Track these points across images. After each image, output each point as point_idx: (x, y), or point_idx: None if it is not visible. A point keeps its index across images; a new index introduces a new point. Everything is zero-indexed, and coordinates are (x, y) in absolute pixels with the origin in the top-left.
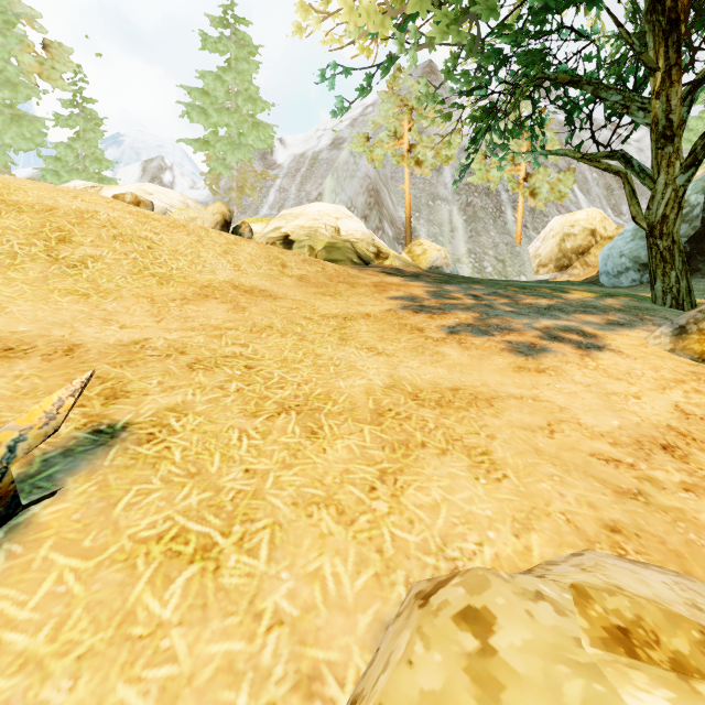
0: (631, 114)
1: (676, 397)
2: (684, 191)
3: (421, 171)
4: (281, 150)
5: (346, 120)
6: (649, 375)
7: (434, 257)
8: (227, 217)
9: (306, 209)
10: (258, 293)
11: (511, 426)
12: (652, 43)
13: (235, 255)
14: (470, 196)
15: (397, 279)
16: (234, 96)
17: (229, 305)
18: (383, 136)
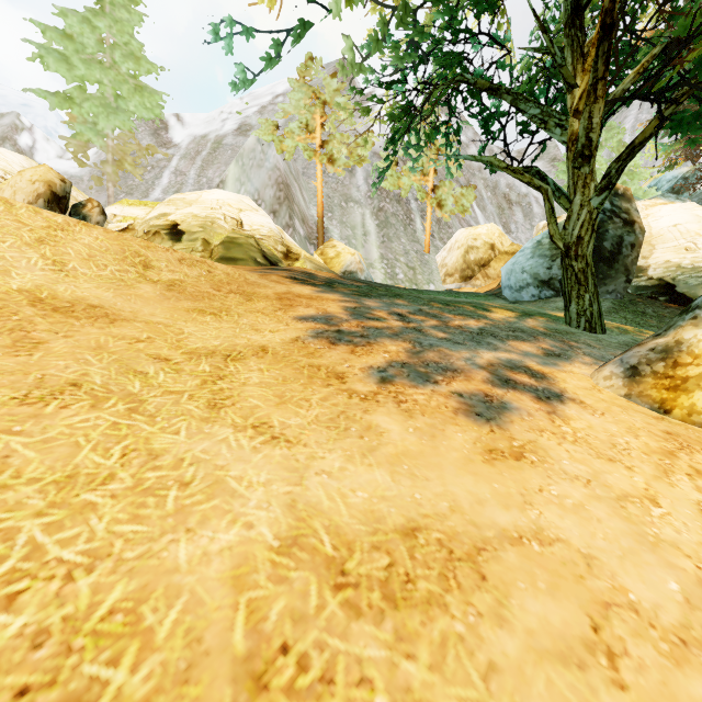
0: (549, 129)
1: (690, 490)
2: (597, 213)
3: (334, 169)
4: (178, 128)
5: (254, 106)
6: (634, 445)
7: (348, 261)
8: (57, 189)
9: (203, 196)
10: (81, 312)
11: (539, 657)
12: (571, 58)
13: (58, 245)
14: (382, 201)
15: (307, 289)
16: (109, 48)
17: (4, 338)
18: (294, 126)
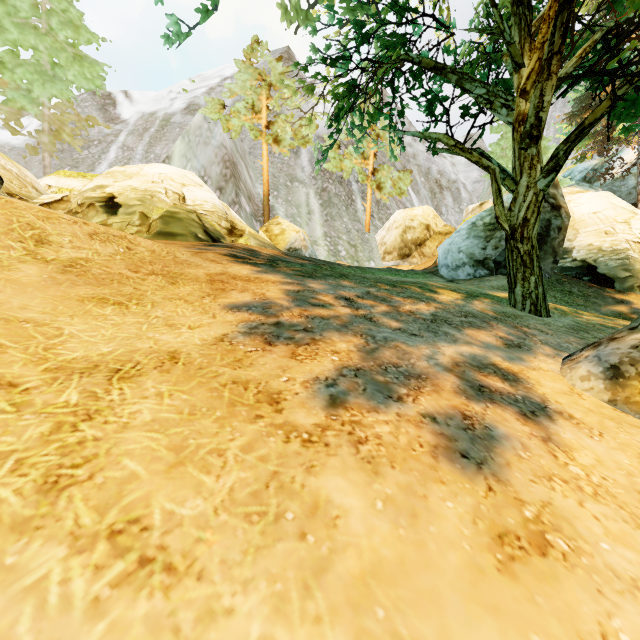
0: (495, 110)
1: None
2: (543, 196)
3: (279, 149)
4: (126, 104)
5: (203, 87)
6: None
7: (293, 238)
8: None
9: (144, 169)
10: None
11: None
12: (518, 37)
13: None
14: (326, 182)
15: (246, 268)
16: (44, 13)
17: None
18: (241, 106)
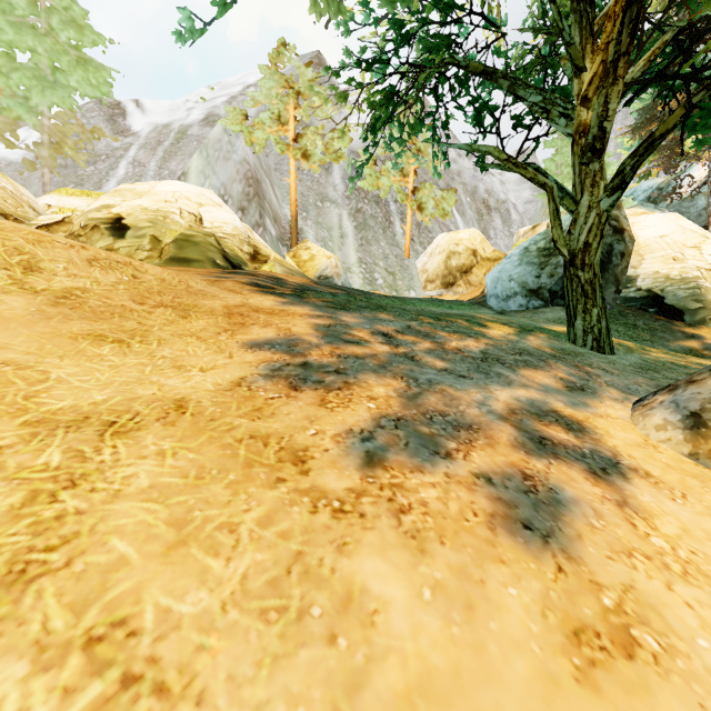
0: (552, 119)
1: None
2: (607, 217)
3: (309, 165)
4: (138, 115)
5: (223, 96)
6: None
7: (324, 264)
8: None
9: (156, 187)
10: None
11: None
12: (579, 37)
13: None
14: (361, 202)
15: (270, 299)
16: (44, 11)
17: None
18: (265, 117)
